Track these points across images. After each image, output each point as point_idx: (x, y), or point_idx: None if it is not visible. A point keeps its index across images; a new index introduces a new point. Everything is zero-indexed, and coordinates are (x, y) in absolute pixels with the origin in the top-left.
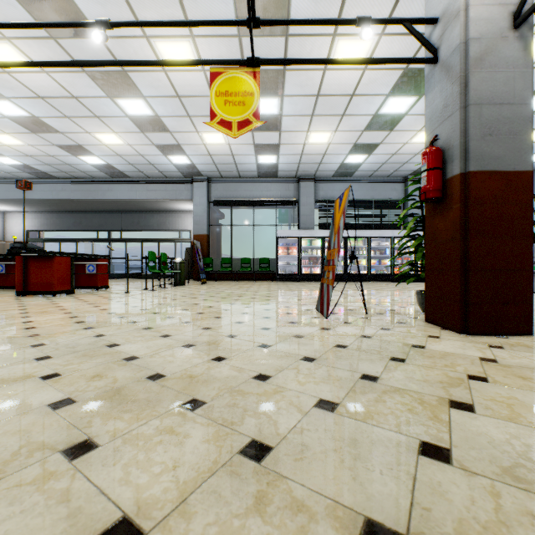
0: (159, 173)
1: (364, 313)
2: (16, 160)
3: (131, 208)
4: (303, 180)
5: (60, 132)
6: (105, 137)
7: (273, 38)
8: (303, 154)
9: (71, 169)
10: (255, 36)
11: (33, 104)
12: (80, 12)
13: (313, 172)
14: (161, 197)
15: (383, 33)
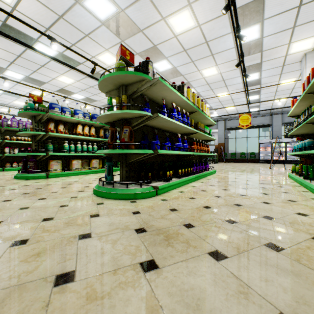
0: None
1: (284, 169)
2: None
3: None
4: (274, 114)
5: None
6: None
7: (255, 86)
8: (273, 105)
9: None
10: (249, 87)
11: None
12: (199, 94)
13: (280, 110)
14: None
15: (299, 76)
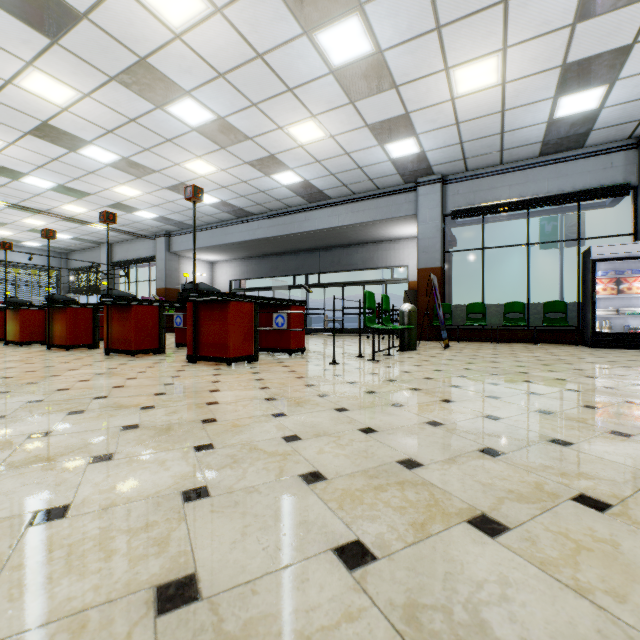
0: (368, 183)
1: None
2: (214, 197)
3: (331, 243)
4: None
5: (249, 138)
6: (301, 131)
7: None
8: None
9: (265, 198)
10: None
11: (215, 94)
12: None
13: None
14: (370, 219)
15: None
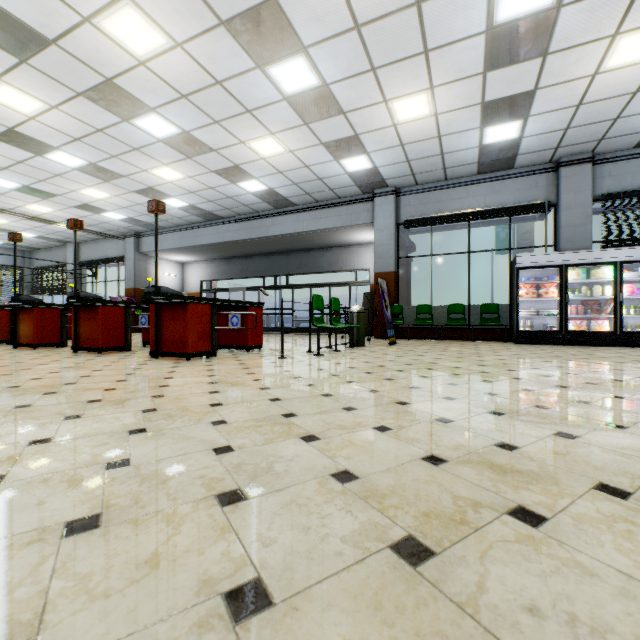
0: (329, 192)
1: None
2: (182, 201)
3: (298, 246)
4: (566, 165)
5: (214, 150)
6: (262, 145)
7: None
8: (583, 102)
9: (233, 203)
10: None
11: (179, 112)
12: None
13: (592, 144)
14: (332, 226)
15: None
